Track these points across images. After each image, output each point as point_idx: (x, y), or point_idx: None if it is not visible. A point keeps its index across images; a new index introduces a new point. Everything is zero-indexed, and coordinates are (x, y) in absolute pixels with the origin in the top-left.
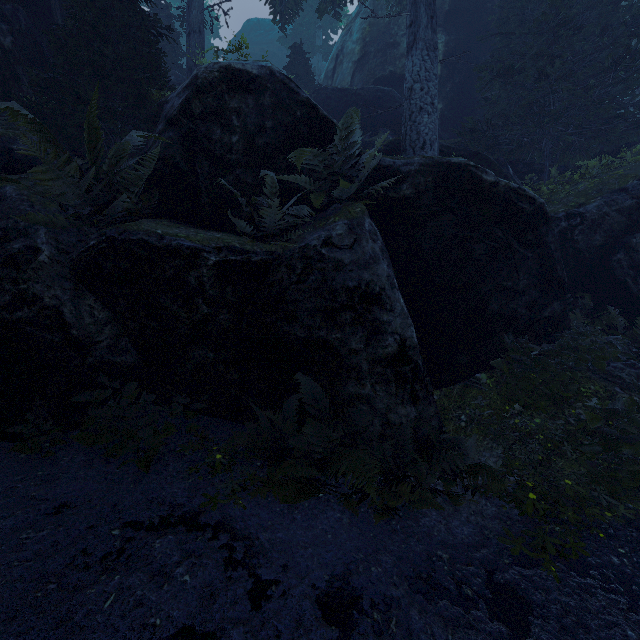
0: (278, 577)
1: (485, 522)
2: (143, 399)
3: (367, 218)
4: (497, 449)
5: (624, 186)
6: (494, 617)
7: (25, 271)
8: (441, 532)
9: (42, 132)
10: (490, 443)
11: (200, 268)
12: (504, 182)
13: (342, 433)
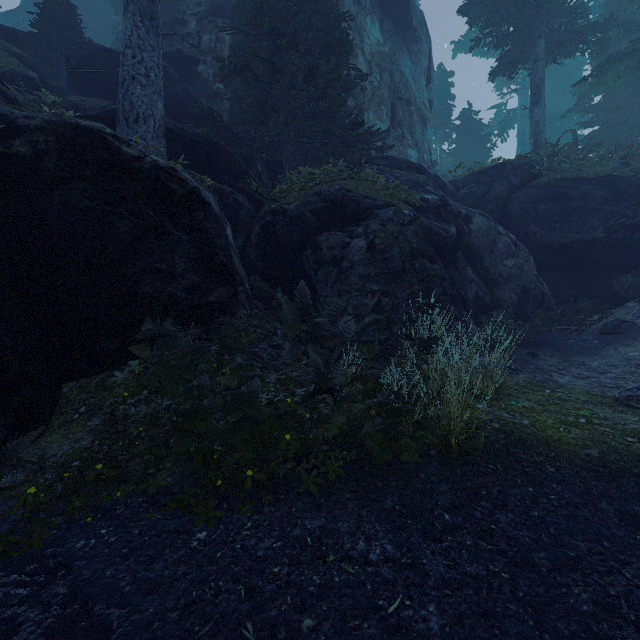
0: None
1: None
2: None
3: None
4: (85, 440)
5: (321, 191)
6: None
7: None
8: None
9: None
10: (84, 434)
11: None
12: (151, 159)
13: None
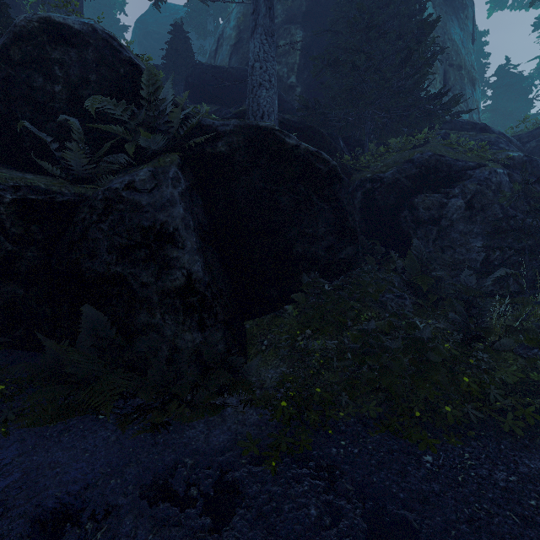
0: (5, 500)
1: (243, 429)
2: None
3: (174, 167)
4: (282, 367)
5: (412, 159)
6: (205, 512)
7: None
8: (199, 441)
9: None
10: (278, 362)
11: None
12: (304, 146)
13: (126, 359)
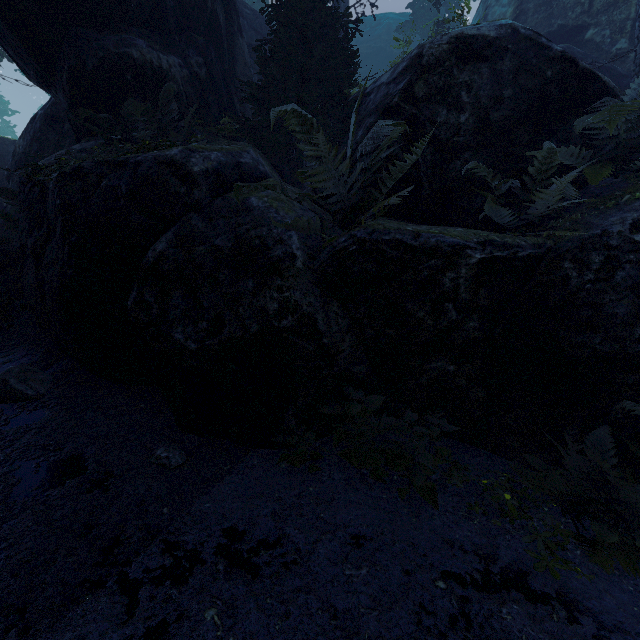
0: None
1: None
2: (407, 418)
3: None
4: None
5: None
6: None
7: (287, 278)
8: None
9: (306, 133)
10: None
11: (458, 268)
12: None
13: None
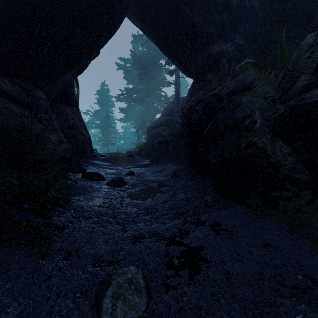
0: None
1: None
2: (316, 202)
3: None
4: None
5: None
6: None
7: (250, 132)
8: None
9: (257, 66)
10: None
11: None
12: None
13: None
